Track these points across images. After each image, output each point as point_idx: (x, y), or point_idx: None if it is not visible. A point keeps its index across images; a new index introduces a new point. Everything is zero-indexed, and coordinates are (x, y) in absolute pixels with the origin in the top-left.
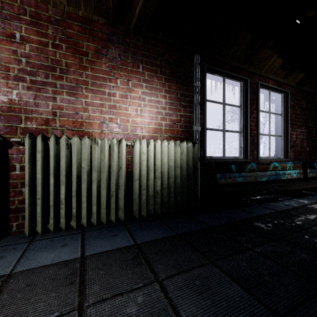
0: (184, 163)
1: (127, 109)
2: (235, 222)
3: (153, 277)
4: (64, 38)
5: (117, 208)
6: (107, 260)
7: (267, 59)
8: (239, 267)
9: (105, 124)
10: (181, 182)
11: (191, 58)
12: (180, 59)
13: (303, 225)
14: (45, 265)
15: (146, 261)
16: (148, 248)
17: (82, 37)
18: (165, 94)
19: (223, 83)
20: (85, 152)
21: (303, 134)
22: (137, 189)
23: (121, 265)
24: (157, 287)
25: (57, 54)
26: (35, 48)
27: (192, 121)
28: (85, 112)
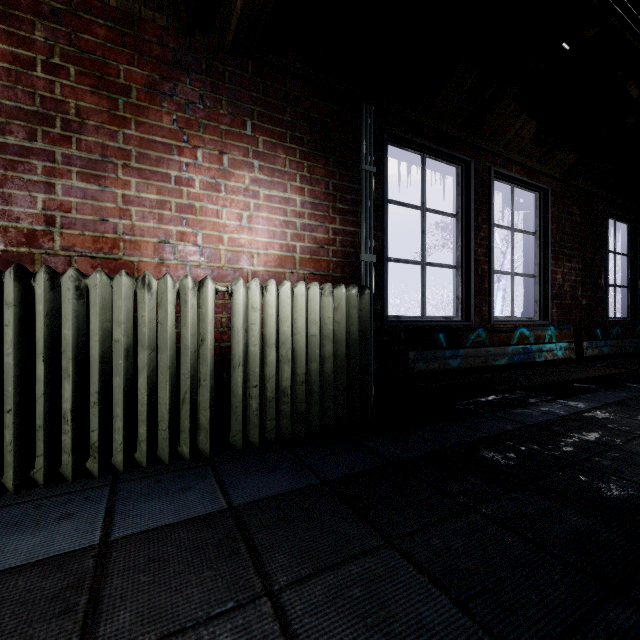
0: (341, 329)
1: (219, 214)
2: (444, 451)
3: (260, 584)
4: (72, 52)
5: (194, 427)
6: (161, 548)
7: (507, 121)
8: (447, 552)
9: (169, 246)
10: (335, 370)
11: (356, 112)
12: (333, 113)
13: (577, 453)
14: (10, 567)
15: (249, 547)
16: (256, 516)
17: (116, 54)
18: (301, 186)
19: (422, 167)
20: (121, 306)
21: (576, 274)
22: (239, 386)
23: (191, 560)
24: (267, 608)
25: (57, 88)
26: (3, 70)
27: (359, 242)
28: (123, 218)
